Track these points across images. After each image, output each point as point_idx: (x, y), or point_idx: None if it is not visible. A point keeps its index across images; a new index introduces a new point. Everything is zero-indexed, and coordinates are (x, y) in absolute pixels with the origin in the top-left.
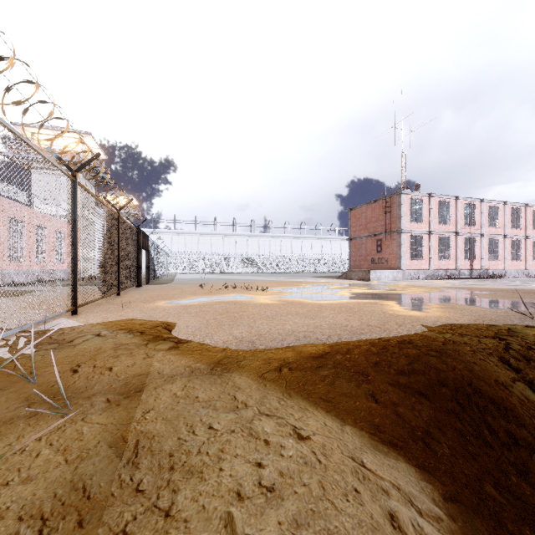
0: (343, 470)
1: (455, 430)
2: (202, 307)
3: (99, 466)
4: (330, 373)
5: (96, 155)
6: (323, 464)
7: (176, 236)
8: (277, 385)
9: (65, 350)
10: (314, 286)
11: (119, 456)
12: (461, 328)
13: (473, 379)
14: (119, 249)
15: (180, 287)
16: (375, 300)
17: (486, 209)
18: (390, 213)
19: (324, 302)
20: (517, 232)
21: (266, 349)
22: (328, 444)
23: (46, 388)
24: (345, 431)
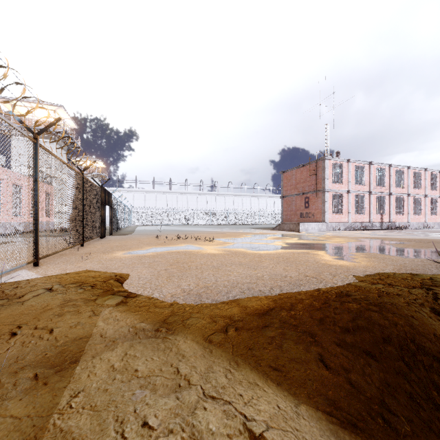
0: None
1: (405, 394)
2: (155, 257)
3: None
4: (277, 334)
5: (56, 120)
6: None
7: (137, 194)
8: (223, 351)
9: (11, 308)
10: (254, 236)
11: None
12: (389, 278)
13: (415, 336)
14: (82, 205)
15: (139, 238)
16: (307, 250)
17: (393, 172)
18: (316, 175)
19: (263, 252)
20: (418, 192)
21: (212, 304)
22: None
23: None
24: (301, 415)
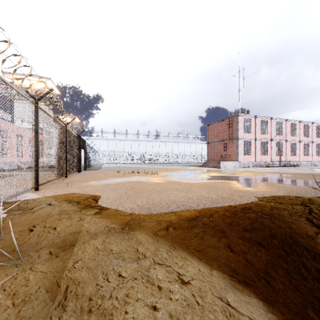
0: (215, 310)
1: (283, 269)
2: (118, 185)
3: (36, 310)
4: (200, 231)
5: (51, 90)
6: (201, 305)
7: (103, 141)
8: (165, 240)
9: (27, 215)
10: (186, 171)
11: (53, 299)
12: (280, 198)
13: (292, 234)
14: (66, 149)
15: (105, 172)
16: (224, 180)
17: (288, 125)
18: (232, 127)
19: (193, 181)
20: (307, 139)
21: (158, 214)
22: (203, 287)
23: (9, 243)
24: (213, 275)
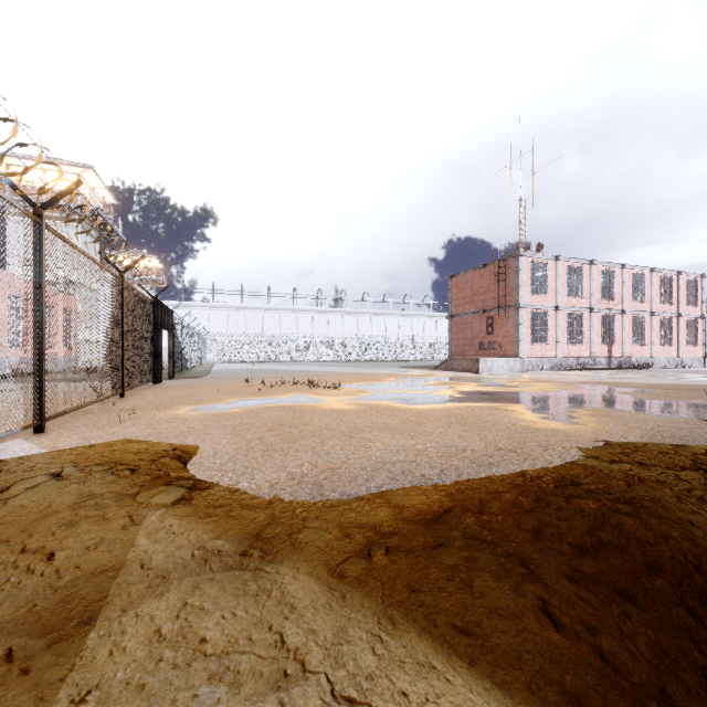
0: None
1: (693, 669)
2: (244, 416)
3: None
4: (461, 560)
5: (75, 184)
6: None
7: (216, 312)
8: (365, 596)
9: None
10: (405, 381)
11: None
12: (638, 451)
13: (702, 559)
14: (122, 329)
15: (217, 384)
16: (495, 403)
17: (628, 277)
18: (505, 282)
19: (423, 406)
20: (667, 308)
21: (342, 503)
22: None
23: None
24: None
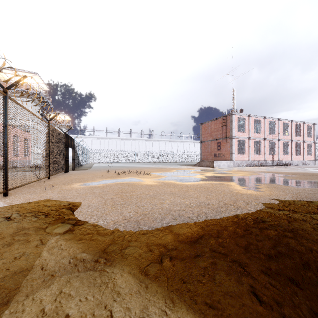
0: None
1: None
2: (105, 188)
3: None
4: (209, 264)
5: (23, 77)
6: None
7: (95, 140)
8: (158, 286)
9: None
10: (180, 171)
11: None
12: (291, 204)
13: None
14: (49, 147)
15: (94, 173)
16: (222, 181)
17: (281, 124)
18: (226, 126)
19: (189, 183)
20: (298, 138)
21: (148, 232)
22: None
23: None
24: None
